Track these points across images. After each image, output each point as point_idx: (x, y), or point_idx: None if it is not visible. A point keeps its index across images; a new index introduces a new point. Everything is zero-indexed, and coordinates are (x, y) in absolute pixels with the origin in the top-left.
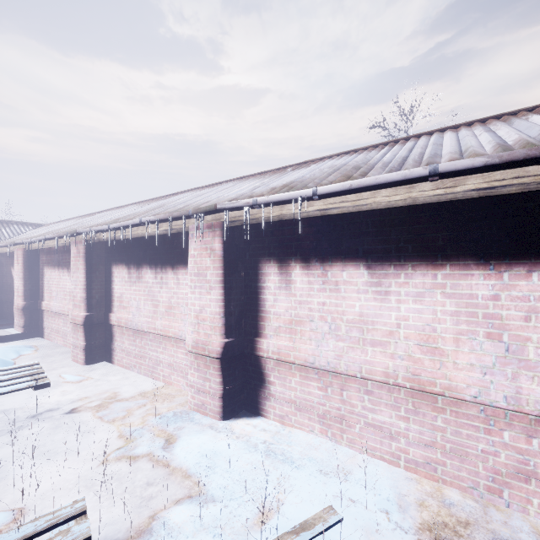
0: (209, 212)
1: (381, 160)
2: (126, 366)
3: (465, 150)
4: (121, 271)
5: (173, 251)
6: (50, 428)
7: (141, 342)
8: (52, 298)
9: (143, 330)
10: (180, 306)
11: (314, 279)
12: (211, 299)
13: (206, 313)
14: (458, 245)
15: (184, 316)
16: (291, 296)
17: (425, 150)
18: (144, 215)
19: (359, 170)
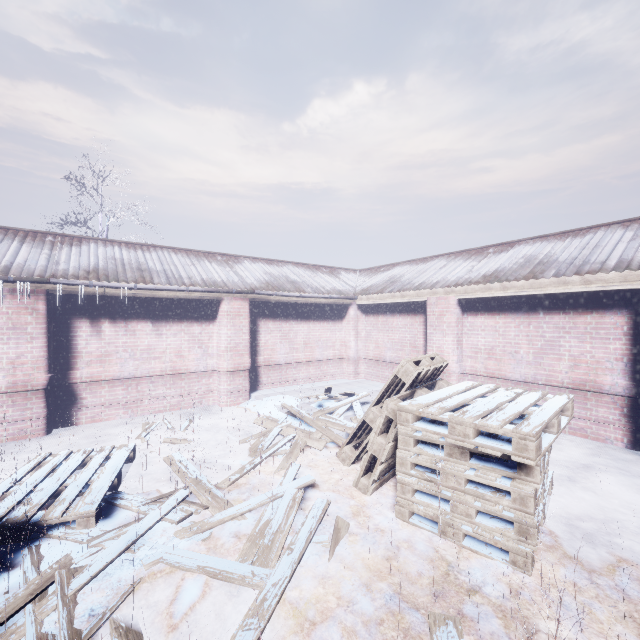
0: (39, 282)
1: (154, 269)
2: None
3: (191, 277)
4: None
5: None
6: None
7: None
8: None
9: None
10: None
11: (119, 329)
12: (34, 346)
13: (26, 358)
14: (190, 314)
15: None
16: (102, 340)
17: (171, 267)
18: None
19: (143, 271)
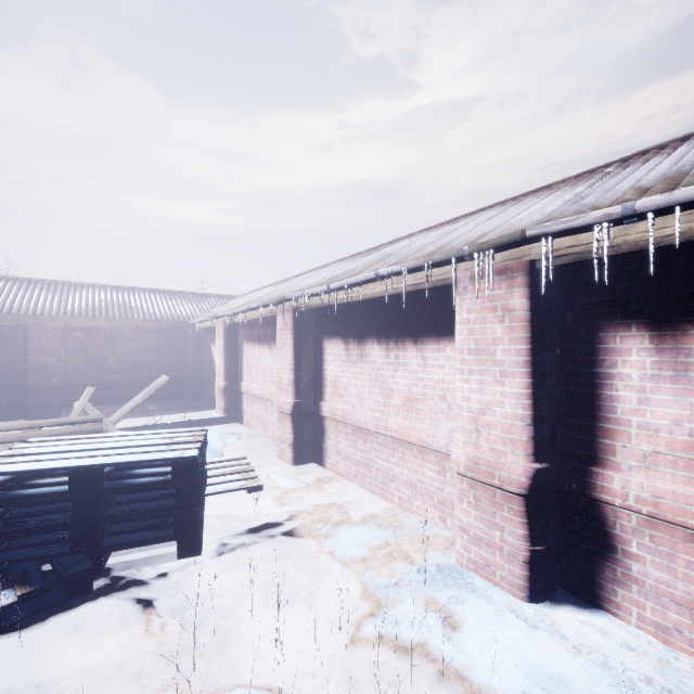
0: (507, 245)
1: None
2: (343, 474)
3: None
4: (336, 347)
5: (416, 317)
6: (273, 553)
7: (364, 445)
8: (252, 378)
9: (368, 428)
10: (427, 399)
11: None
12: (504, 392)
13: (493, 415)
14: None
15: (435, 415)
16: (691, 395)
17: None
18: (375, 267)
19: None
